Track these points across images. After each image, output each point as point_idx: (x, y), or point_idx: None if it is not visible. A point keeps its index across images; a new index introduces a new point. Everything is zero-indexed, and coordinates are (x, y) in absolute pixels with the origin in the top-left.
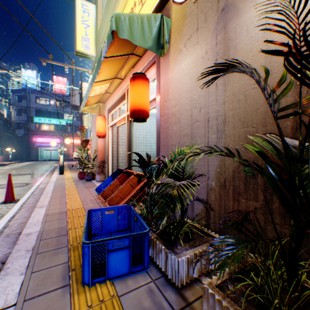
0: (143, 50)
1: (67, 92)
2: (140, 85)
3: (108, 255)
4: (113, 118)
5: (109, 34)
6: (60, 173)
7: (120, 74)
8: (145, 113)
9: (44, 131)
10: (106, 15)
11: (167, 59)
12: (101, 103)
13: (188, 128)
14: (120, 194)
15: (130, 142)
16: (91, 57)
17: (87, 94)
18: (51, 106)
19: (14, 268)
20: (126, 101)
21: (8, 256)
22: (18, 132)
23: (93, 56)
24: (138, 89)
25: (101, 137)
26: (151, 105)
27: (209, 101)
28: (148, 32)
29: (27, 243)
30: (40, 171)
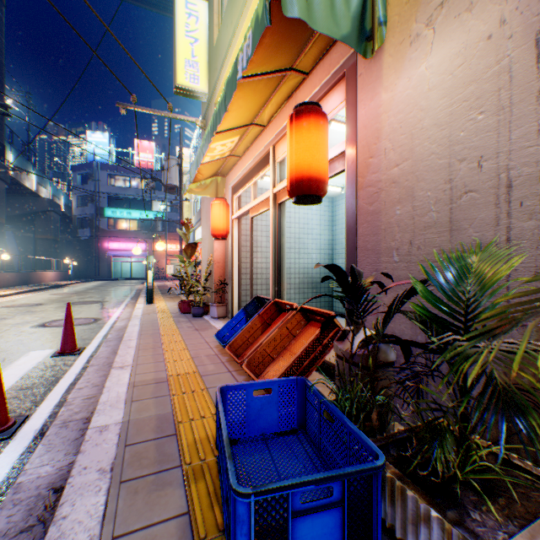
0: (314, 58)
1: (155, 166)
2: (312, 128)
3: (293, 525)
4: (240, 204)
5: (260, 14)
6: (148, 302)
7: (261, 115)
8: (320, 185)
9: (121, 232)
10: (231, 12)
11: (376, 65)
12: (219, 177)
13: (438, 208)
14: (269, 349)
15: (278, 246)
16: (201, 96)
17: (199, 157)
18: (131, 190)
19: (75, 519)
20: (272, 168)
21: (65, 474)
22: (82, 233)
23: (205, 93)
24: (306, 136)
25: (220, 238)
26: (330, 170)
27: (511, 139)
28: (342, 2)
29: (100, 453)
30: (116, 298)
